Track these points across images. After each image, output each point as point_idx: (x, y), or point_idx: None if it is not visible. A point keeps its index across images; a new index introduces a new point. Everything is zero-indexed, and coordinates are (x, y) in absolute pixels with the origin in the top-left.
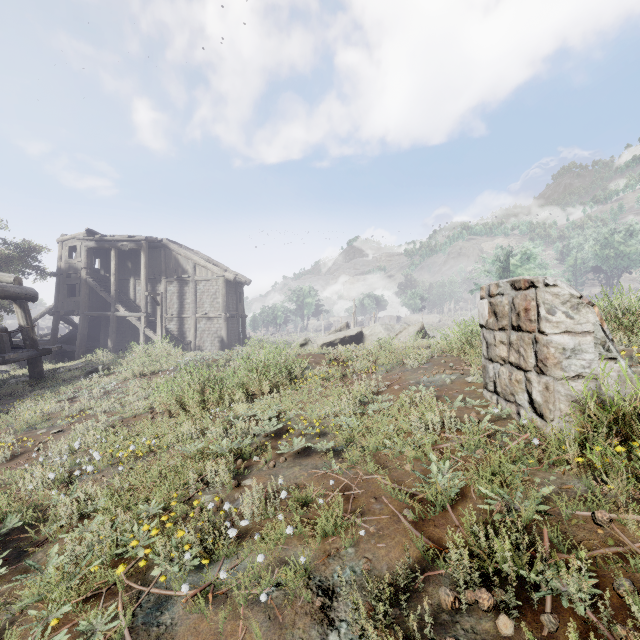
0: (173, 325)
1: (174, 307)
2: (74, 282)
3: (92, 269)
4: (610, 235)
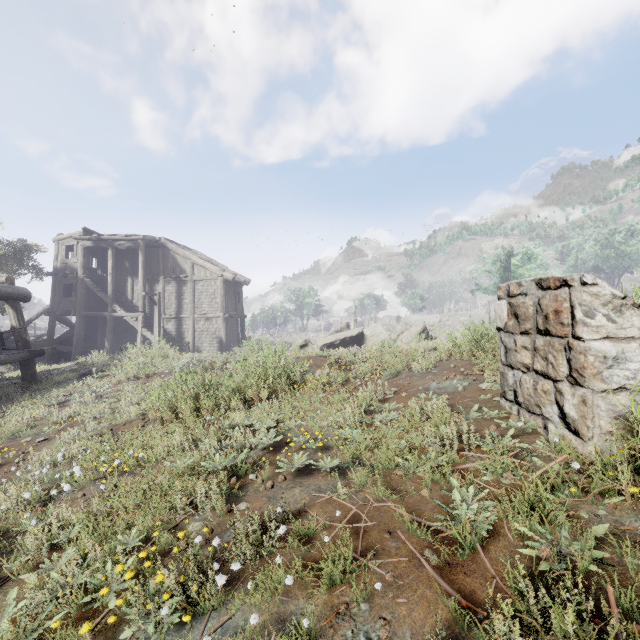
0: (171, 325)
1: (172, 307)
2: (70, 282)
3: (89, 269)
4: (611, 235)
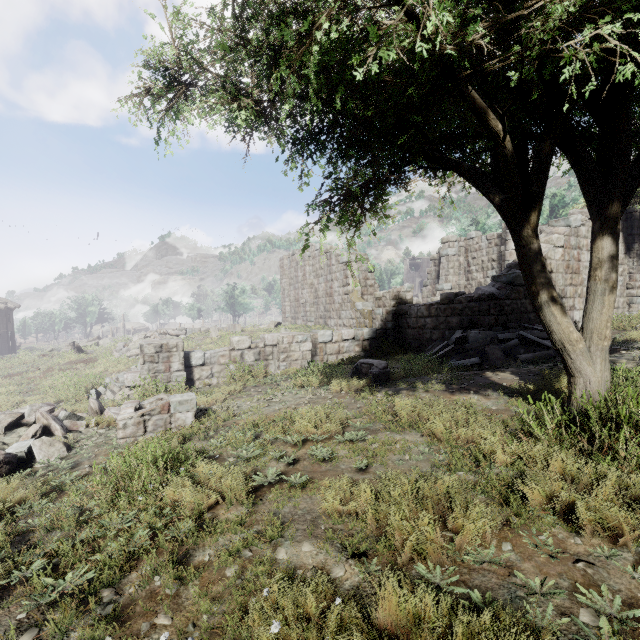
0: None
1: None
2: None
3: None
4: None
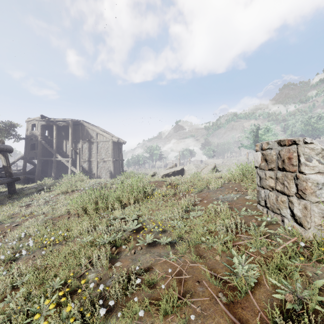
0: (86, 165)
1: (86, 155)
2: (34, 142)
3: (44, 136)
4: (309, 119)
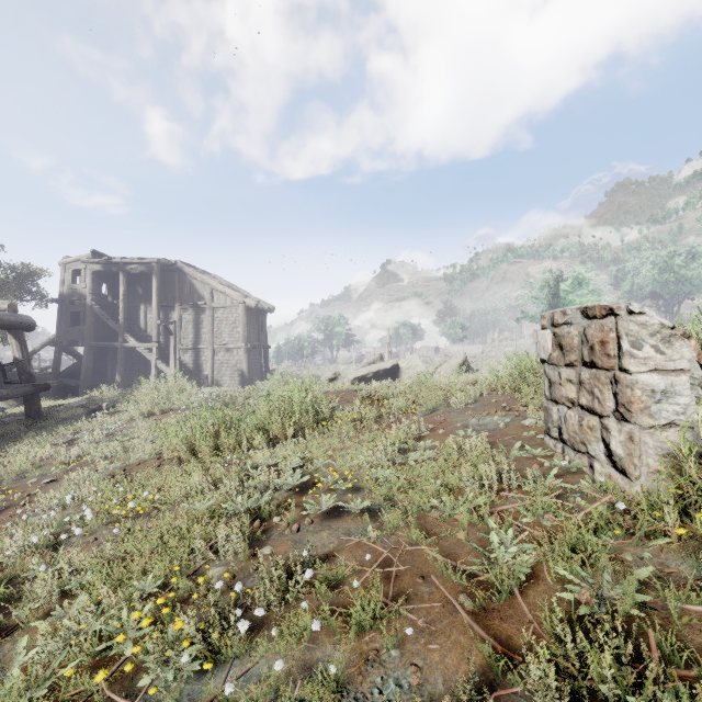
0: (188, 357)
1: (189, 337)
2: (78, 309)
3: (98, 295)
4: (670, 258)
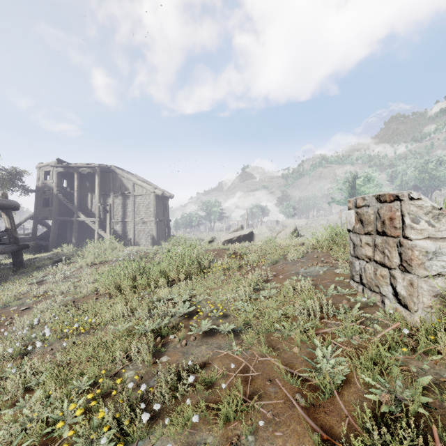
0: (118, 227)
1: (119, 214)
2: (48, 196)
3: (61, 187)
4: (426, 163)
